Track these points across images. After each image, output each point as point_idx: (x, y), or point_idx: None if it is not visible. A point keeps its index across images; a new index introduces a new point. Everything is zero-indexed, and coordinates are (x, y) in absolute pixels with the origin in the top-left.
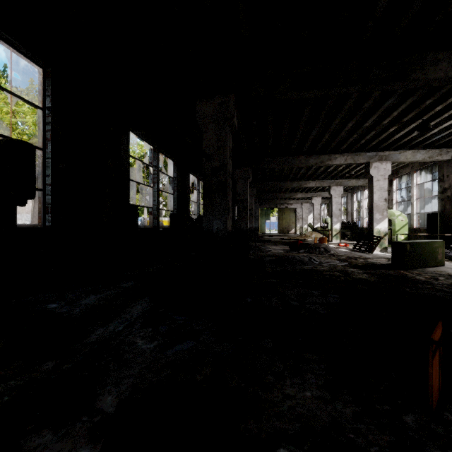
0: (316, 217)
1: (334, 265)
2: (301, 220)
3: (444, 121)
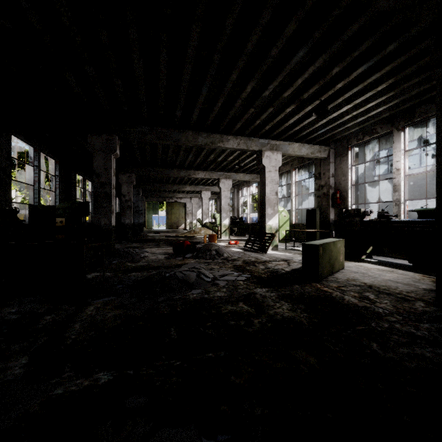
0: (205, 212)
1: (233, 281)
2: (190, 215)
3: (334, 110)
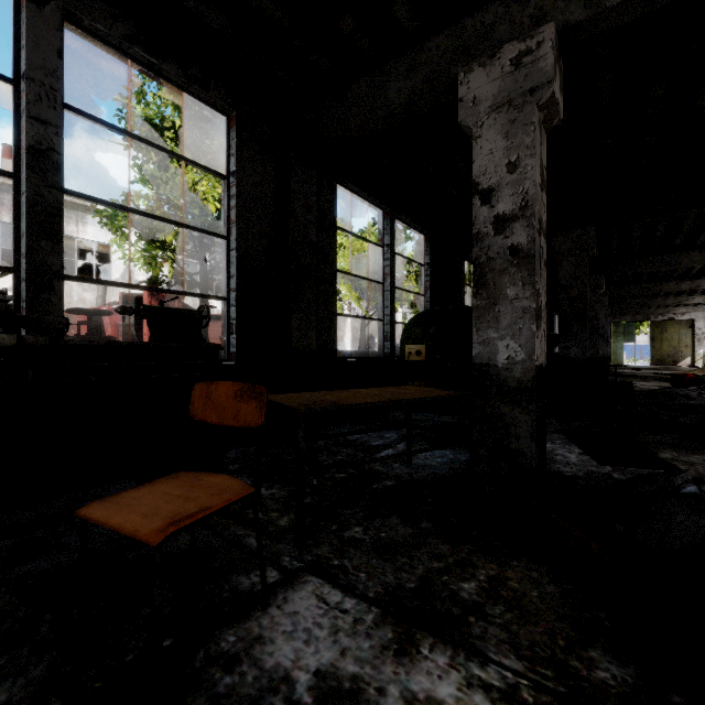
0: None
1: None
2: None
3: None
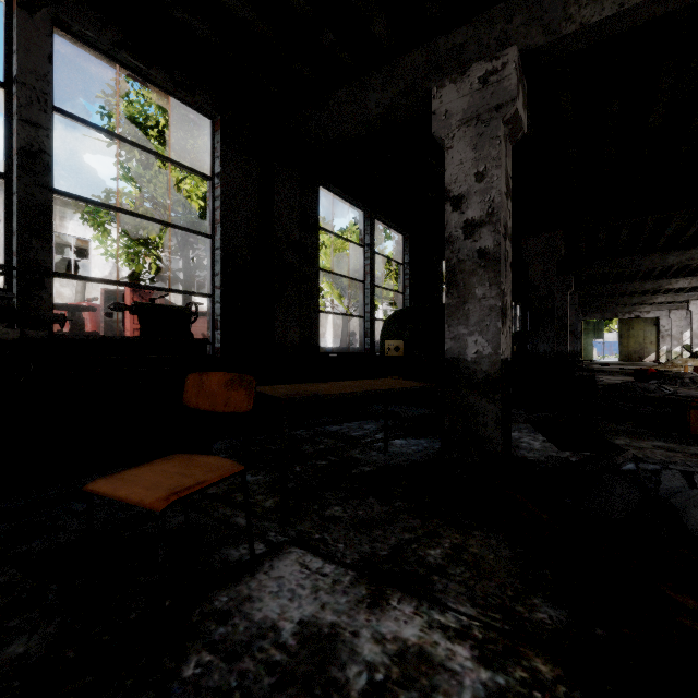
0: (696, 333)
1: (694, 395)
2: (669, 339)
3: None
